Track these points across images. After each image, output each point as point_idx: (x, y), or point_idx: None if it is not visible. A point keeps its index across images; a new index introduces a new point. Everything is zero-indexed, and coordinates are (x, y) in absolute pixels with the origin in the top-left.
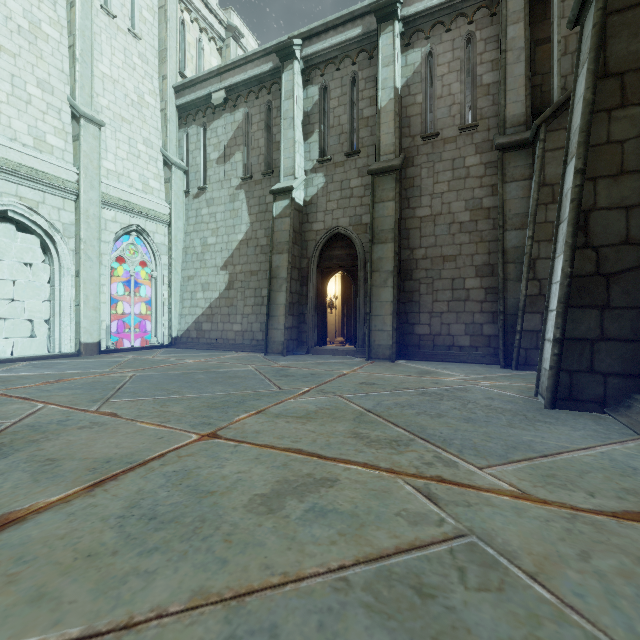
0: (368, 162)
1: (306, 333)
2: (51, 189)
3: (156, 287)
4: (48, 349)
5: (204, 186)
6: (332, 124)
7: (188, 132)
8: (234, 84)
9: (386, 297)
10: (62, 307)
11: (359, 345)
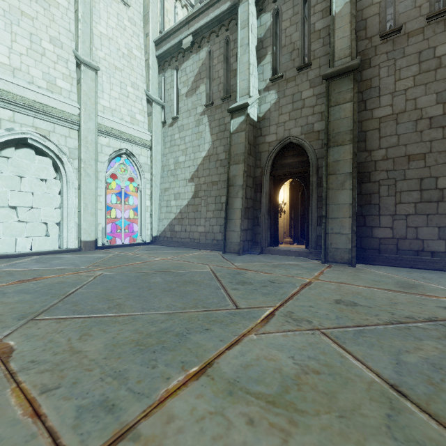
0: (320, 72)
1: (260, 235)
2: (59, 121)
3: (141, 197)
4: (59, 245)
5: (176, 116)
6: (284, 44)
7: (165, 75)
8: (199, 28)
9: (344, 199)
10: (68, 213)
11: (311, 247)
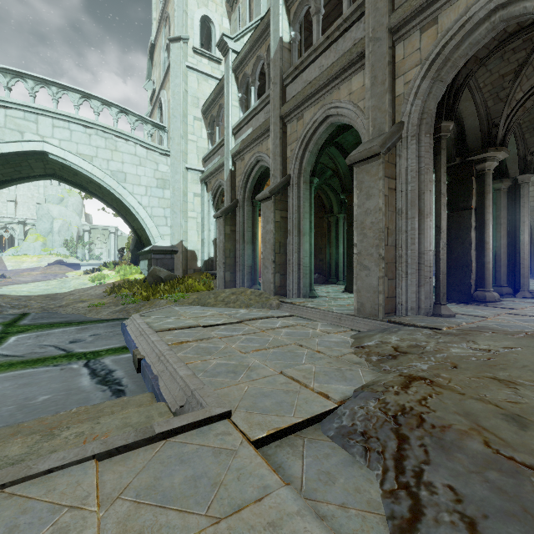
0: None
1: None
2: None
3: None
4: None
5: None
6: None
7: None
8: None
9: None
10: None
11: (533, 273)
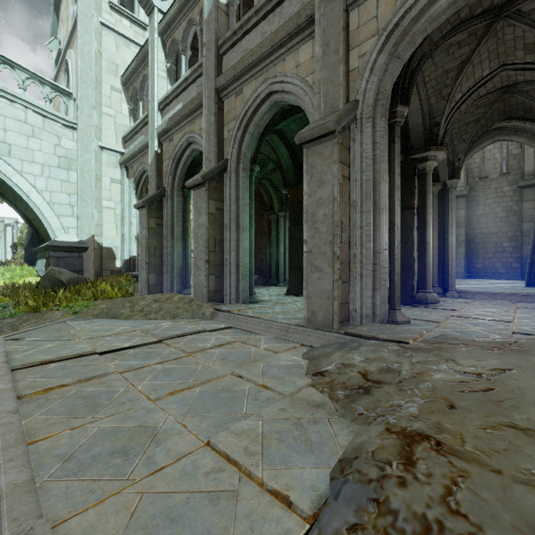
0: None
1: None
2: None
3: None
4: None
5: None
6: None
7: None
8: None
9: (461, 251)
10: None
11: None
